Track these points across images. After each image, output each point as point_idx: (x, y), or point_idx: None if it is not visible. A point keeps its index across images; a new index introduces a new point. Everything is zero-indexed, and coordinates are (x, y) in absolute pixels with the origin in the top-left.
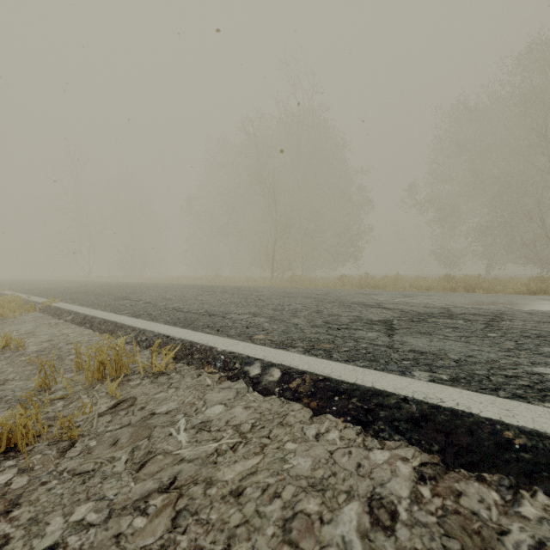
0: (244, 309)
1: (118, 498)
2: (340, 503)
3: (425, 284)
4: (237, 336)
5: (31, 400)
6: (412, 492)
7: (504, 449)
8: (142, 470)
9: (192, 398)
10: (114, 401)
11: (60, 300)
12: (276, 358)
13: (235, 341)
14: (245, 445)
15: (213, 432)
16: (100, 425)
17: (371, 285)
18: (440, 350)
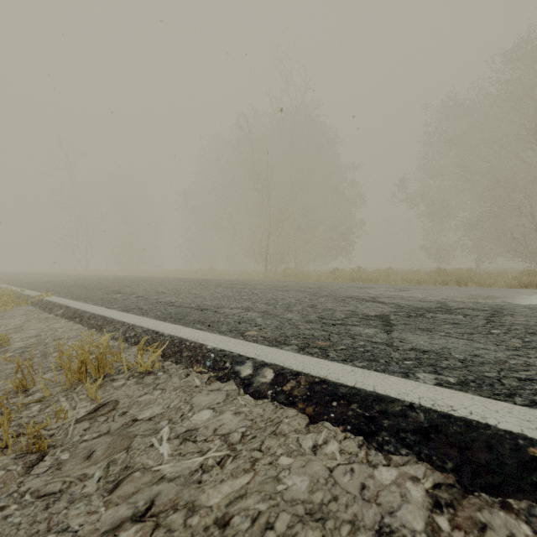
0: (237, 304)
1: (83, 530)
2: (343, 536)
3: (417, 277)
4: (229, 332)
5: (2, 405)
6: (428, 524)
7: (530, 469)
8: (115, 491)
9: (178, 401)
10: (94, 405)
11: (53, 293)
12: (269, 357)
13: (227, 338)
14: (233, 460)
15: (199, 443)
16: (75, 434)
17: (364, 279)
18: (443, 348)
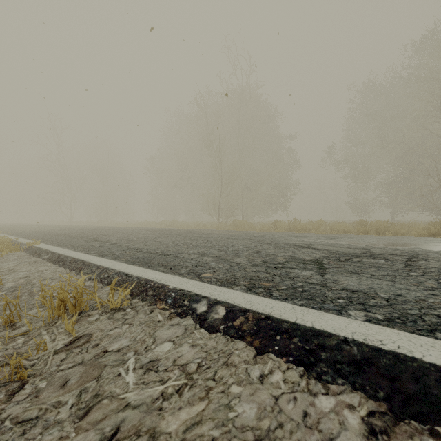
0: (194, 250)
1: None
2: None
3: (343, 227)
4: (187, 274)
5: None
6: None
7: None
8: (85, 418)
9: (142, 335)
10: (71, 338)
11: (42, 241)
12: (221, 296)
13: (185, 279)
14: (190, 388)
15: (160, 372)
16: (53, 364)
17: (299, 229)
18: (370, 288)
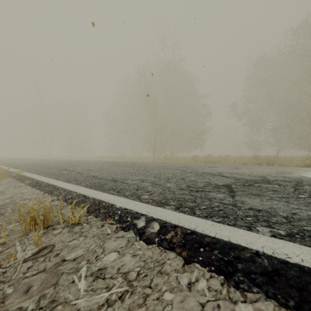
0: (136, 177)
1: None
2: None
3: (243, 160)
4: (130, 196)
5: None
6: None
7: None
8: None
9: (94, 246)
10: (38, 248)
11: (26, 170)
12: (156, 214)
13: (129, 200)
14: (130, 295)
15: (106, 280)
16: (21, 271)
17: (211, 161)
18: (270, 208)
